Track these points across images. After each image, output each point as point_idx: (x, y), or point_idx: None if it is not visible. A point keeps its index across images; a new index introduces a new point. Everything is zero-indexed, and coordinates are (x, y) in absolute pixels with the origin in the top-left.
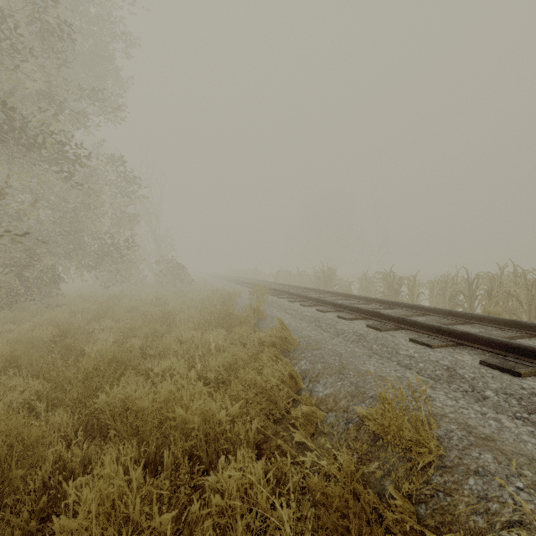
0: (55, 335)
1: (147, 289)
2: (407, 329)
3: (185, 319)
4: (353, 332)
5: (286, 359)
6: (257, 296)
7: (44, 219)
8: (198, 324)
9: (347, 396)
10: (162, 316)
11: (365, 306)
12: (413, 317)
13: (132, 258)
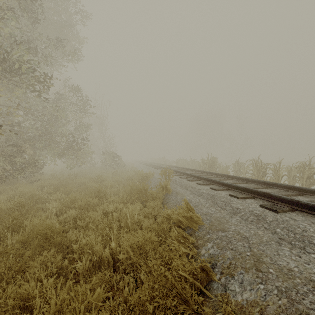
0: (13, 206)
1: (96, 170)
2: (303, 212)
3: (114, 192)
4: (250, 211)
5: (193, 239)
6: (165, 177)
7: (30, 125)
8: (121, 198)
9: (280, 314)
10: (97, 191)
11: (246, 185)
12: (294, 197)
13: (86, 150)
